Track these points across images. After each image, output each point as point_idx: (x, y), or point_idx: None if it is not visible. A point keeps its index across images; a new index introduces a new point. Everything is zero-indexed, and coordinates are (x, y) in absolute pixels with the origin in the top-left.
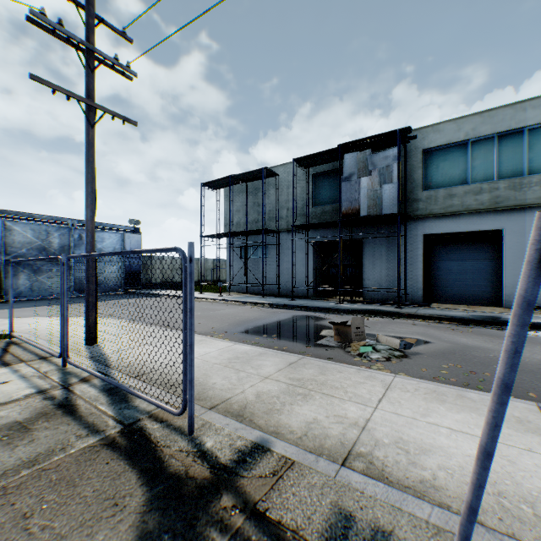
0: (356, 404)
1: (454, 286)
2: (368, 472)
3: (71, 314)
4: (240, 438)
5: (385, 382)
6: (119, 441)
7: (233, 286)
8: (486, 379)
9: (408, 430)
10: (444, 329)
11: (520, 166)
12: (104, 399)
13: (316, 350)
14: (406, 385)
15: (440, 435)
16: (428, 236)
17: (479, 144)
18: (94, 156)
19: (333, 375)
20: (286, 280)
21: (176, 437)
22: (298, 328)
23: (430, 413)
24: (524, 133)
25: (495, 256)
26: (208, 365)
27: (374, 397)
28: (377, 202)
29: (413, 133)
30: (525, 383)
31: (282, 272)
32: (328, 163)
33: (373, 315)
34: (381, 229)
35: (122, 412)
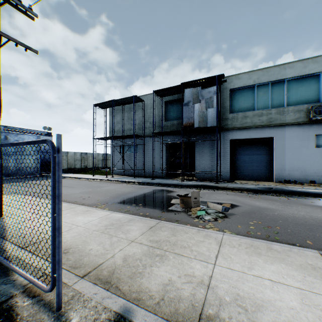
0: (200, 262)
1: (247, 170)
2: None
3: None
4: (105, 309)
5: (217, 240)
6: None
7: (115, 171)
8: (278, 231)
9: (242, 285)
10: (245, 196)
11: (283, 101)
12: None
13: (168, 214)
14: (232, 241)
15: (266, 288)
16: (233, 140)
17: (261, 87)
18: None
19: (181, 236)
20: (149, 166)
21: (43, 315)
22: (156, 198)
23: (254, 266)
24: (285, 82)
25: (270, 152)
26: (88, 232)
27: (212, 254)
28: (204, 119)
29: (225, 79)
30: (301, 233)
31: (146, 162)
32: (174, 95)
33: (202, 188)
34: (206, 136)
35: None
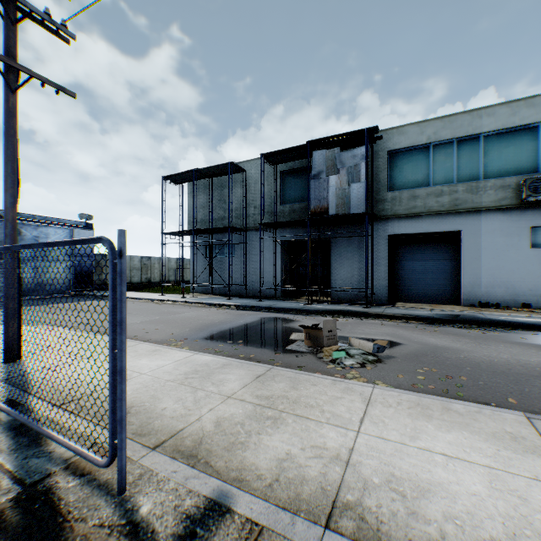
0: (335, 428)
1: (417, 285)
2: (361, 537)
3: (0, 321)
4: (190, 493)
5: (364, 395)
6: (9, 517)
7: (198, 287)
8: (463, 383)
9: (399, 461)
10: (412, 329)
11: (476, 170)
12: (6, 443)
13: (286, 357)
14: (387, 397)
15: (437, 466)
16: (393, 236)
17: (440, 147)
18: (16, 129)
19: (306, 389)
20: (254, 280)
21: (98, 501)
22: (266, 332)
23: (419, 435)
24: (480, 140)
25: (455, 256)
26: (159, 383)
27: (355, 417)
28: (345, 201)
29: (379, 134)
30: (501, 386)
31: (250, 272)
32: (296, 161)
33: (342, 316)
34: (349, 229)
35: (26, 464)
